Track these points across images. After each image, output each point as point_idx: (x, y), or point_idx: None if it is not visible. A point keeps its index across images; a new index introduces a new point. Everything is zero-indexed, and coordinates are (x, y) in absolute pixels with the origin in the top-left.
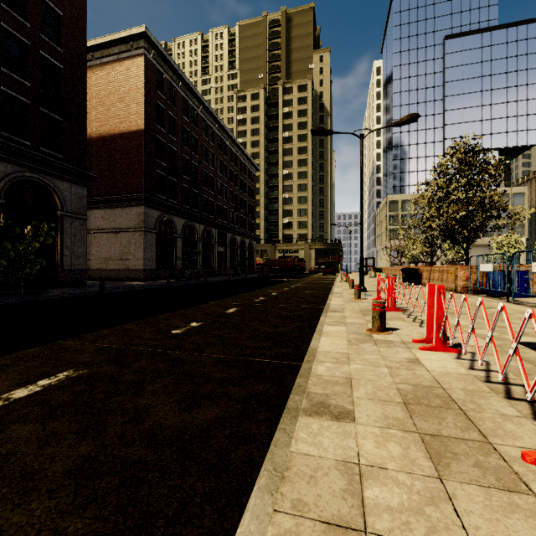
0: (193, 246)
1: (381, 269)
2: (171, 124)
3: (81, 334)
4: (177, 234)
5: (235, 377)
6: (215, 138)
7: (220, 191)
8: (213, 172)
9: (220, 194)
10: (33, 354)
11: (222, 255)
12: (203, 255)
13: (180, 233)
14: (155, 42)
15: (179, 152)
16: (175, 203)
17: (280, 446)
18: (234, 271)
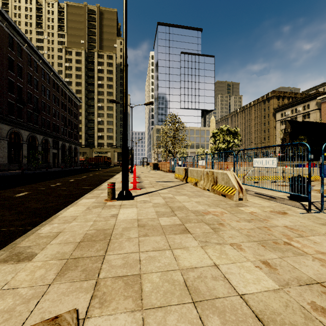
0: (34, 149)
1: (149, 163)
2: (18, 70)
3: (11, 188)
4: (23, 141)
5: (80, 189)
6: (51, 81)
7: (54, 114)
8: (49, 102)
9: (54, 116)
10: (3, 191)
11: (55, 155)
12: (42, 154)
13: (25, 140)
14: (8, 17)
15: (25, 88)
16: (22, 121)
17: (91, 192)
18: (64, 165)
